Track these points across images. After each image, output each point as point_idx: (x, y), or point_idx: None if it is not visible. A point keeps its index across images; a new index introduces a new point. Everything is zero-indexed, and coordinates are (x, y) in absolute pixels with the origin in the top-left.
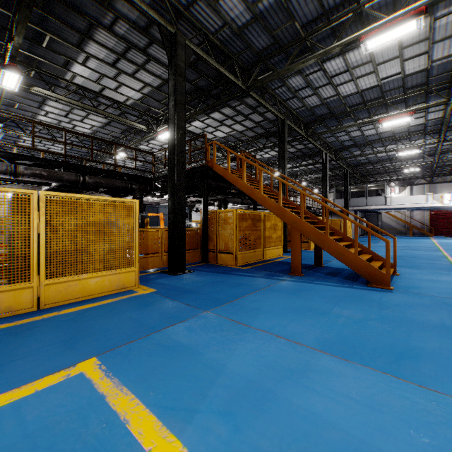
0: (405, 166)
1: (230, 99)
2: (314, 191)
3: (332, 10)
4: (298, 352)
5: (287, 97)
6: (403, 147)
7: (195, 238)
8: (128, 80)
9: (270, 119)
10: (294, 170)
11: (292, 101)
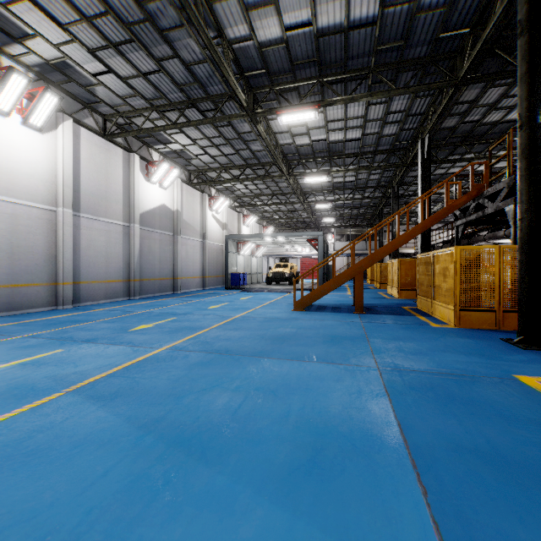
0: None
1: (492, 79)
2: None
3: (339, 83)
4: None
5: None
6: None
7: None
8: None
9: None
10: None
11: None
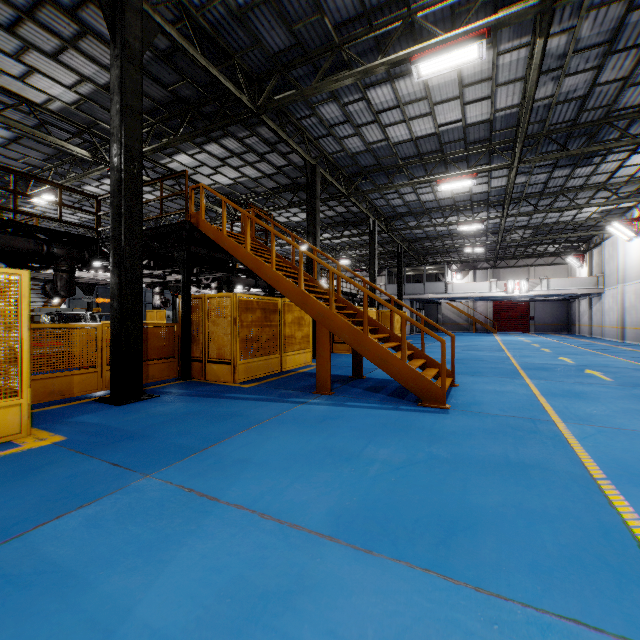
0: (468, 245)
1: (232, 124)
2: (362, 272)
3: (376, 10)
4: (290, 548)
5: (320, 134)
6: (465, 220)
7: (168, 339)
8: (47, 64)
9: (297, 163)
10: (335, 242)
11: (327, 141)
